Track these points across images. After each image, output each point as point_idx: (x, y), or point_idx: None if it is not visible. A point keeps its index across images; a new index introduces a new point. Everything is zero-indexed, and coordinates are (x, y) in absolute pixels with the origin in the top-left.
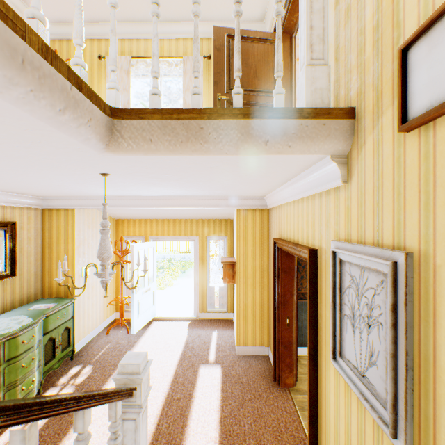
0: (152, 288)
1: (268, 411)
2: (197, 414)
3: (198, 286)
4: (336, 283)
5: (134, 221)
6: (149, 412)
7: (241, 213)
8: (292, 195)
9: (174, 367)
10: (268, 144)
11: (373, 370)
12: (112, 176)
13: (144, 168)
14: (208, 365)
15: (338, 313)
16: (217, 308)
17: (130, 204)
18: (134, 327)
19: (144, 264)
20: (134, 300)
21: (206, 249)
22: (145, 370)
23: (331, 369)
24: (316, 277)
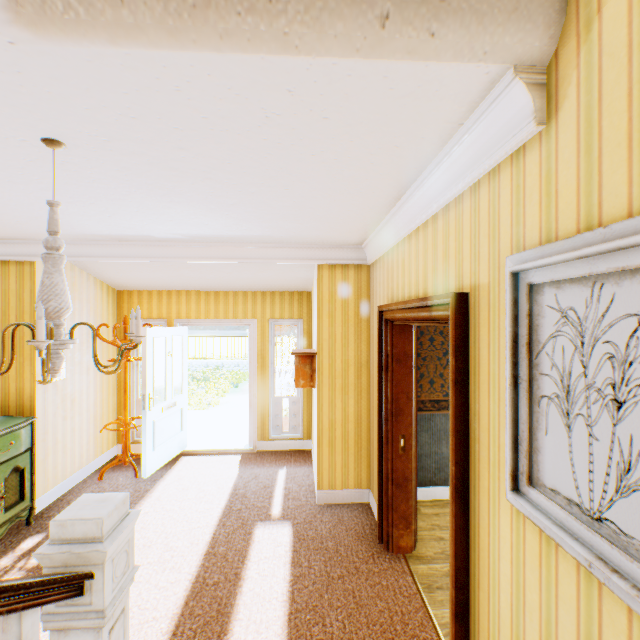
0: (180, 403)
1: (372, 595)
2: (247, 610)
3: (256, 398)
4: (521, 336)
5: (150, 294)
6: (159, 612)
7: (325, 273)
8: (415, 215)
9: (212, 529)
10: (388, 25)
11: (635, 505)
12: (75, 157)
13: (130, 119)
14: (269, 523)
15: (527, 396)
16: (286, 433)
17: (136, 254)
18: (146, 467)
19: (136, 324)
20: (146, 421)
21: (268, 339)
22: (117, 532)
23: (502, 513)
24: (466, 345)
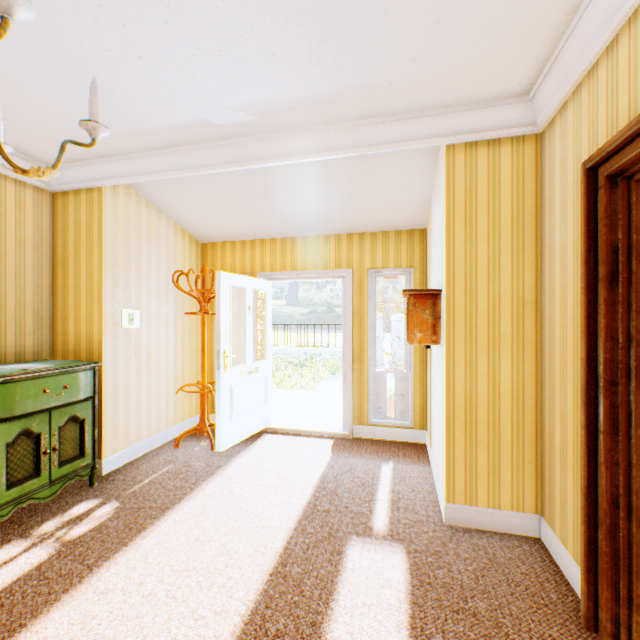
0: (263, 371)
1: None
2: None
3: (351, 369)
4: None
5: (232, 245)
6: None
7: (458, 157)
8: None
9: (286, 534)
10: None
11: None
12: None
13: None
14: (369, 541)
15: None
16: (390, 419)
17: (199, 163)
18: (221, 438)
19: None
20: (221, 384)
21: (367, 295)
22: None
23: None
24: None
